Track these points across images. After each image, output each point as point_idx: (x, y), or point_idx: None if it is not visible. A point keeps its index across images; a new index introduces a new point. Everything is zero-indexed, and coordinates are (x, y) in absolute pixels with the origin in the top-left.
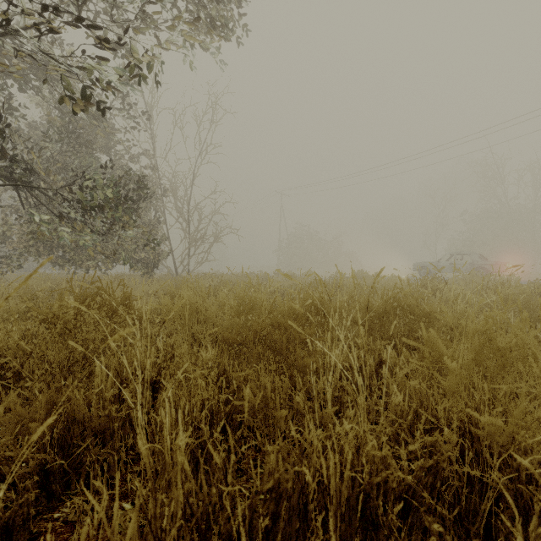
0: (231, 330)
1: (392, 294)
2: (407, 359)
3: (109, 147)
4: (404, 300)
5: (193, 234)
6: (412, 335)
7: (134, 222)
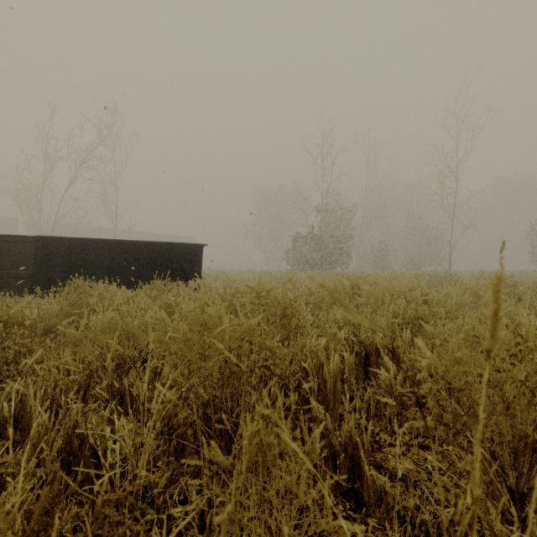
0: None
1: None
2: None
3: None
4: None
5: None
6: None
7: None
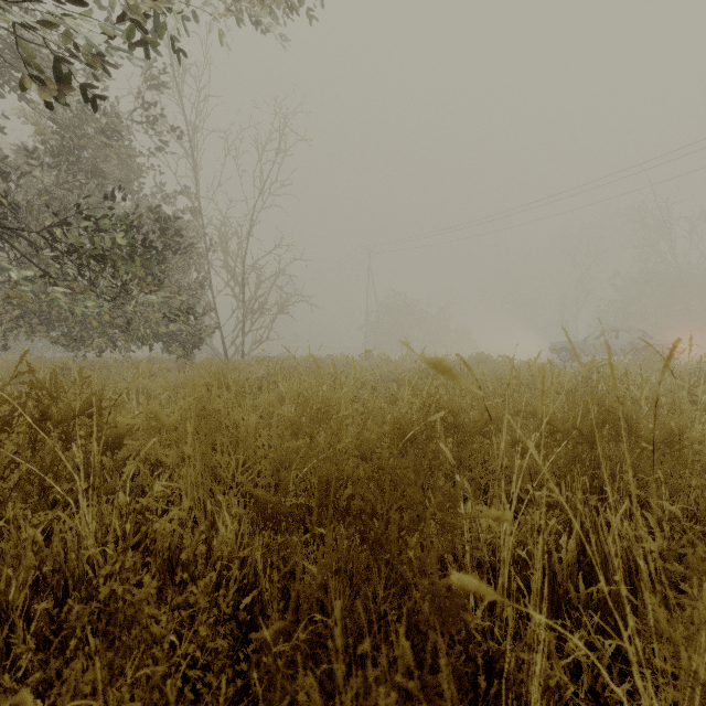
0: (282, 464)
1: (596, 397)
2: (703, 571)
3: (132, 182)
4: (618, 409)
5: (248, 303)
6: (637, 477)
7: (160, 284)
